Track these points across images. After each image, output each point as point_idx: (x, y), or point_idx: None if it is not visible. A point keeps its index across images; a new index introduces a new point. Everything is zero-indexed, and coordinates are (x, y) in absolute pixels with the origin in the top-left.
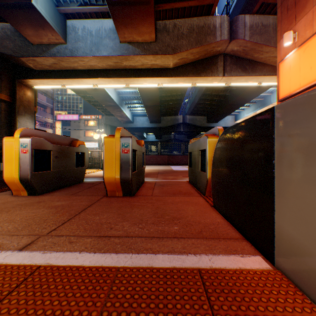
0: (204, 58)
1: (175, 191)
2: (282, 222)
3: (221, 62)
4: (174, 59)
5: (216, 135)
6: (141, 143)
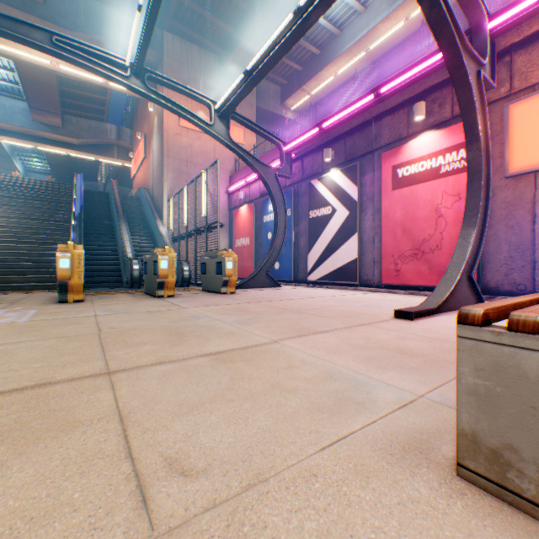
0: (104, 144)
1: None
2: None
3: (117, 151)
4: (79, 142)
5: None
6: None
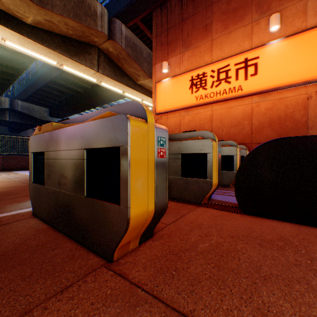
0: (78, 39)
1: None
2: None
3: (97, 56)
4: (39, 14)
5: (207, 139)
6: None
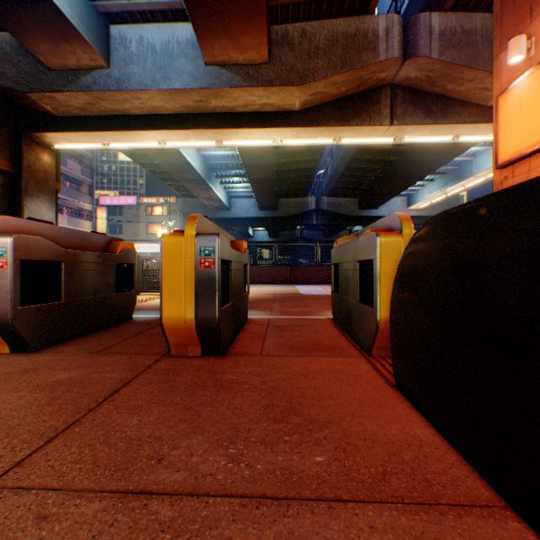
0: (355, 92)
1: (307, 343)
2: None
3: (387, 100)
4: (302, 94)
5: (394, 229)
6: (242, 246)
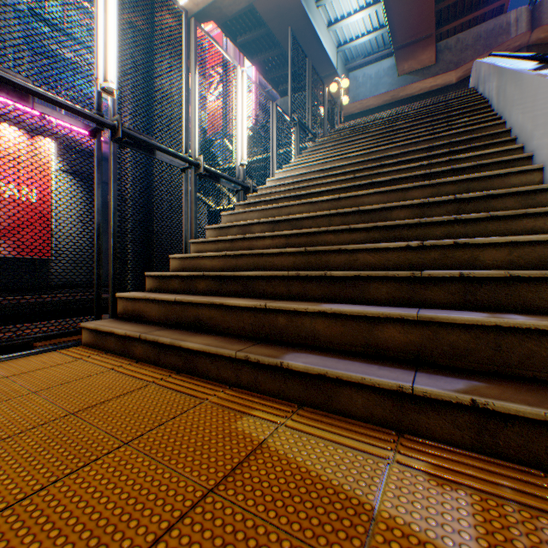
0: None
1: None
2: None
3: None
4: (456, 74)
5: None
6: None
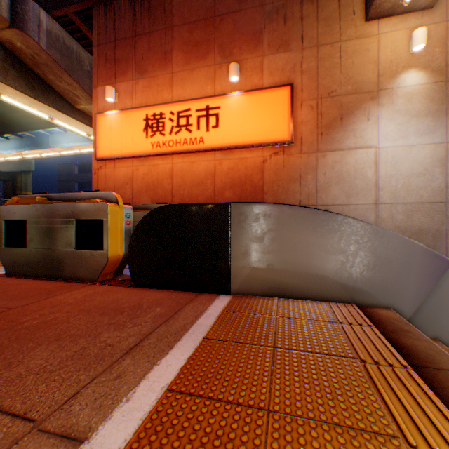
0: None
1: (33, 291)
2: (237, 267)
3: None
4: None
5: (111, 202)
6: None
